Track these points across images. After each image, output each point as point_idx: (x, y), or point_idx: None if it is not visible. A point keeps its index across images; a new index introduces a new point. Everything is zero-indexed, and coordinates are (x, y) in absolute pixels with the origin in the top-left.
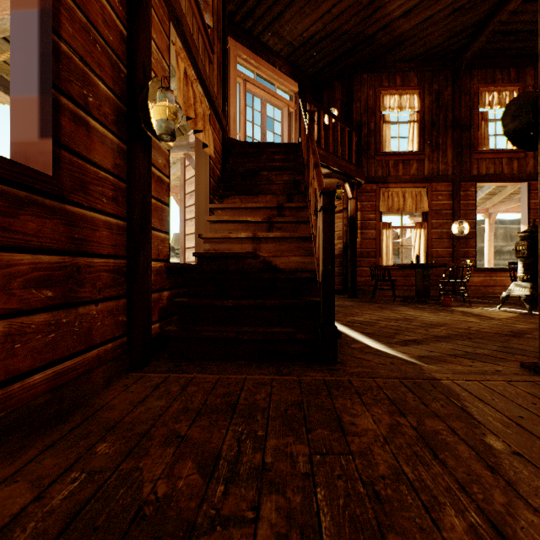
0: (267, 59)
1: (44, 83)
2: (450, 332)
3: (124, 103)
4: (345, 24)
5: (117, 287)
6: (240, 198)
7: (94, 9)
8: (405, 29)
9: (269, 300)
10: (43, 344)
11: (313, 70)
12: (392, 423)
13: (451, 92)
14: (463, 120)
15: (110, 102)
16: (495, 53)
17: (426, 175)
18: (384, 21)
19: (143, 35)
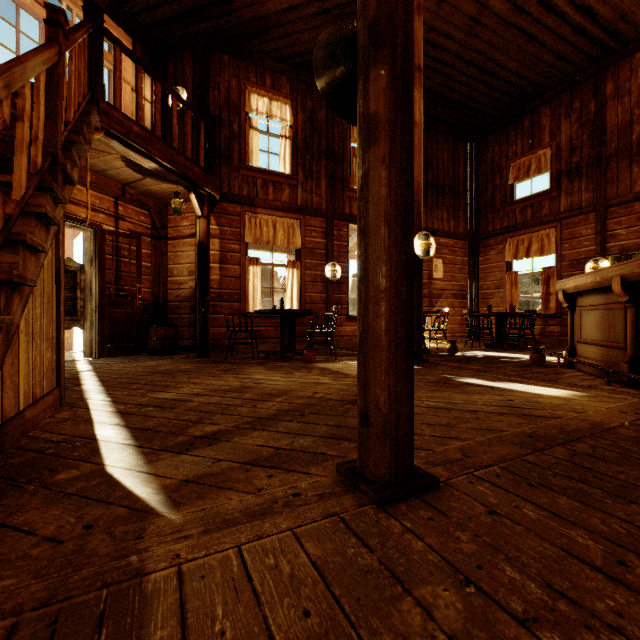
0: None
1: None
2: (284, 405)
3: None
4: None
5: None
6: None
7: None
8: (270, 10)
9: None
10: None
11: (148, 19)
12: None
13: (325, 115)
14: (337, 151)
15: None
16: None
17: (299, 205)
18: None
19: None
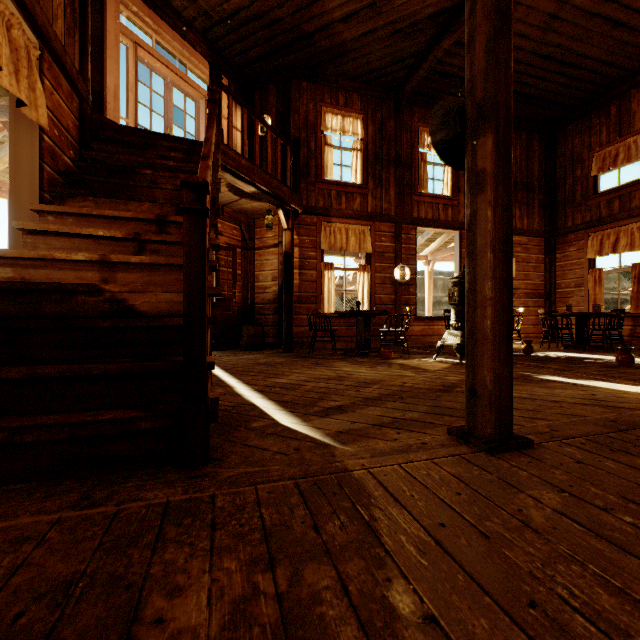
0: (174, 25)
1: None
2: (383, 391)
3: None
4: (278, 9)
5: None
6: (95, 202)
7: None
8: (347, 37)
9: (100, 365)
10: None
11: (241, 60)
12: (243, 596)
13: (394, 125)
14: (405, 157)
15: None
16: (433, 93)
17: (370, 213)
18: (323, 20)
19: None
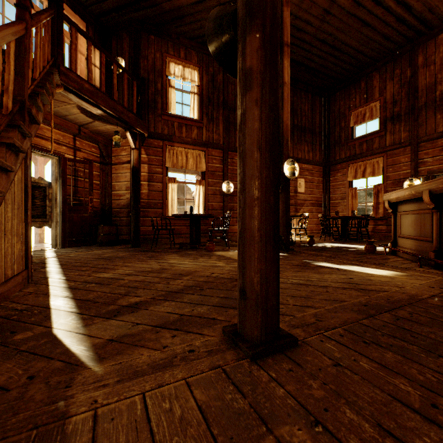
0: None
1: None
2: (189, 282)
3: None
4: None
5: None
6: None
7: None
8: (183, 3)
9: None
10: None
11: (97, 9)
12: None
13: (222, 78)
14: (230, 103)
15: None
16: None
17: (204, 141)
18: None
19: None
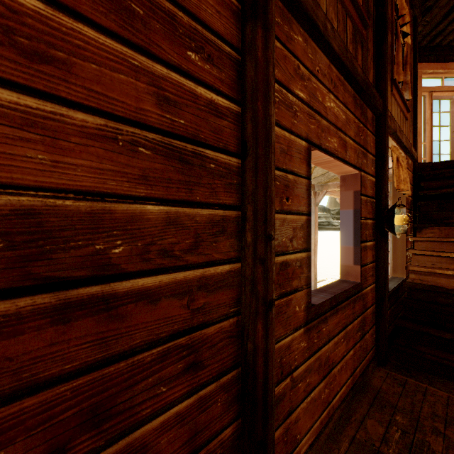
0: None
1: (355, 241)
2: None
3: (374, 218)
4: None
5: (372, 320)
6: (438, 229)
7: (367, 188)
8: None
9: None
10: (358, 355)
11: None
12: None
13: None
14: None
15: (371, 225)
16: None
17: None
18: None
19: (385, 177)
